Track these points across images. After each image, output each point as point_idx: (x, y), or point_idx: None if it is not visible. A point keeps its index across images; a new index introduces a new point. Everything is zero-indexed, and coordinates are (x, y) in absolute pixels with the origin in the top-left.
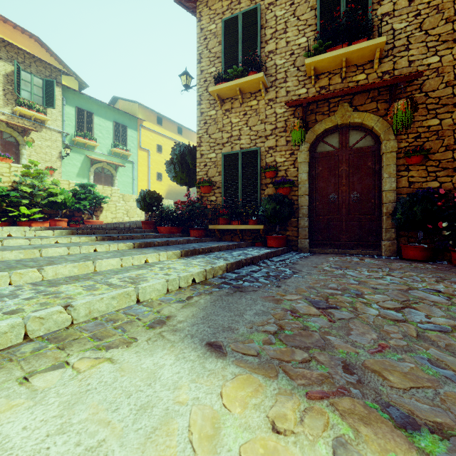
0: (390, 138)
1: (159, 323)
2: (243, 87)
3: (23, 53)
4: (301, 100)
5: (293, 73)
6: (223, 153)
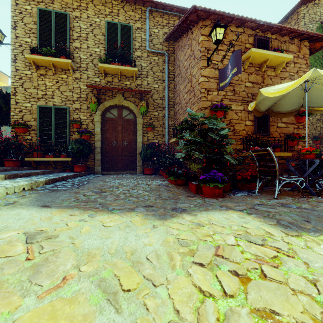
0: (140, 117)
1: (10, 204)
2: (56, 63)
3: None
4: (95, 86)
5: (92, 67)
6: (38, 105)
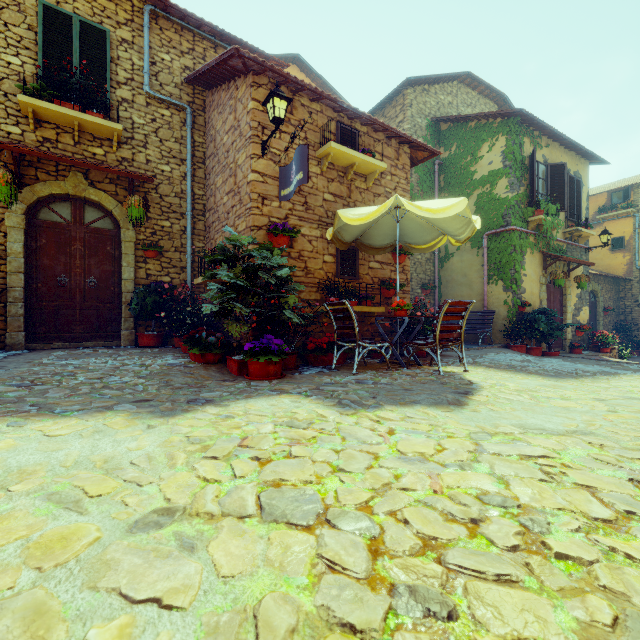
0: (129, 227)
1: None
2: None
3: None
4: (10, 146)
5: None
6: None
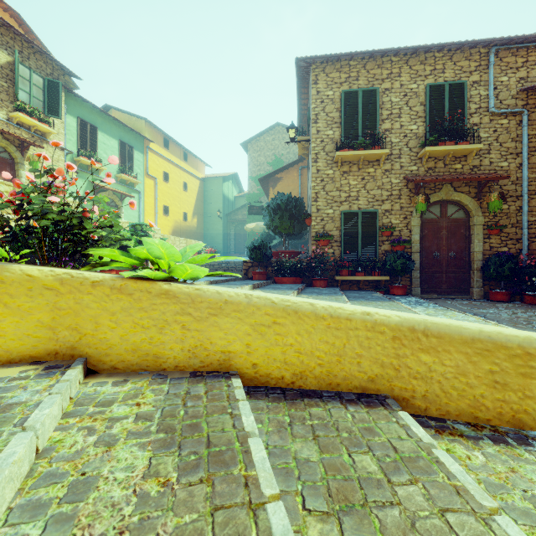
0: (479, 215)
1: None
2: (366, 156)
3: (21, 40)
4: (426, 180)
5: (406, 152)
6: (343, 211)
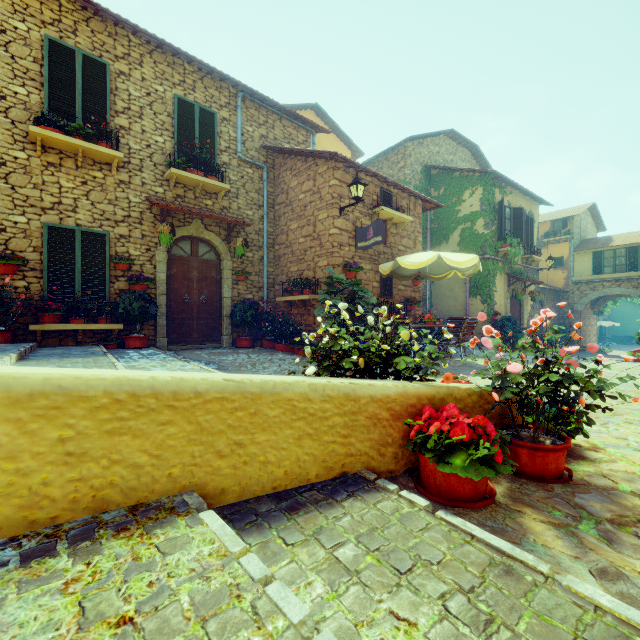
0: (228, 259)
1: None
2: (89, 151)
3: None
4: (171, 207)
5: (150, 167)
6: (47, 223)
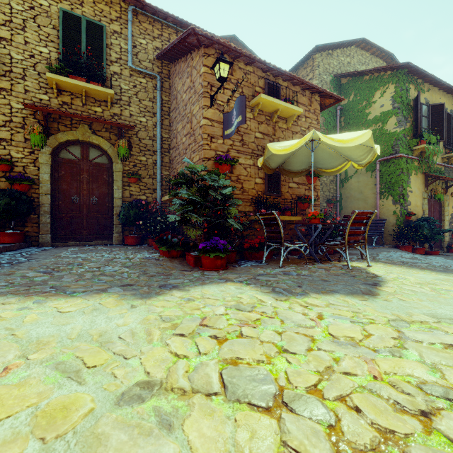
0: (118, 162)
1: None
2: None
3: None
4: (41, 108)
5: (34, 76)
6: None
